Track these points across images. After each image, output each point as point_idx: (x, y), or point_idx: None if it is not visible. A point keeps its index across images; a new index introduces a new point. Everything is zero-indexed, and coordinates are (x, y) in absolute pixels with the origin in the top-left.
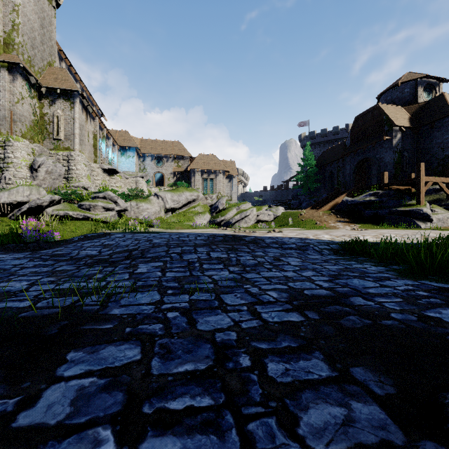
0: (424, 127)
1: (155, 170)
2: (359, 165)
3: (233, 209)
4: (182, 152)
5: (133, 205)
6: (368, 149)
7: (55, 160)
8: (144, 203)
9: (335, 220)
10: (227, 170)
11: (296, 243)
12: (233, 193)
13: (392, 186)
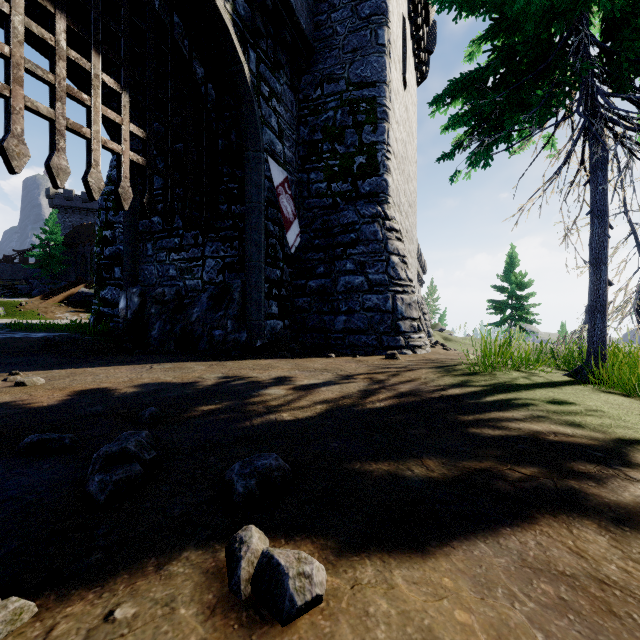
0: None
1: None
2: None
3: None
4: None
5: None
6: None
7: None
8: None
9: (65, 312)
10: None
11: None
12: None
13: None
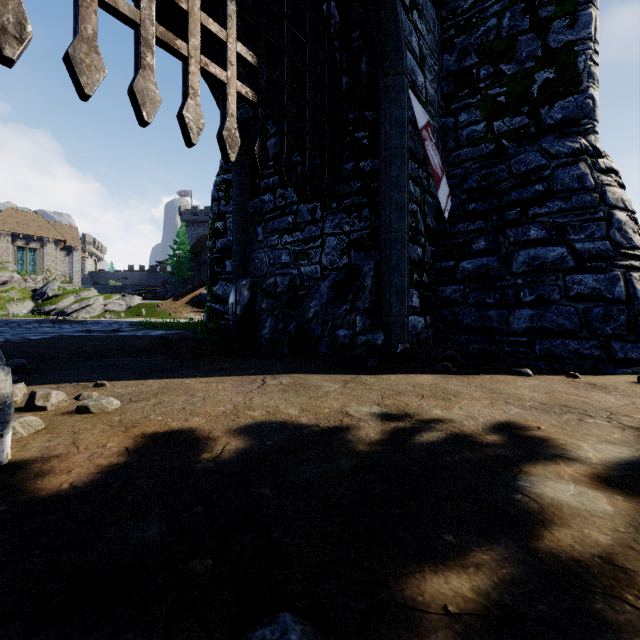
0: None
1: None
2: None
3: (71, 296)
4: None
5: None
6: None
7: None
8: None
9: (190, 312)
10: (63, 239)
11: (109, 322)
12: (74, 272)
13: None
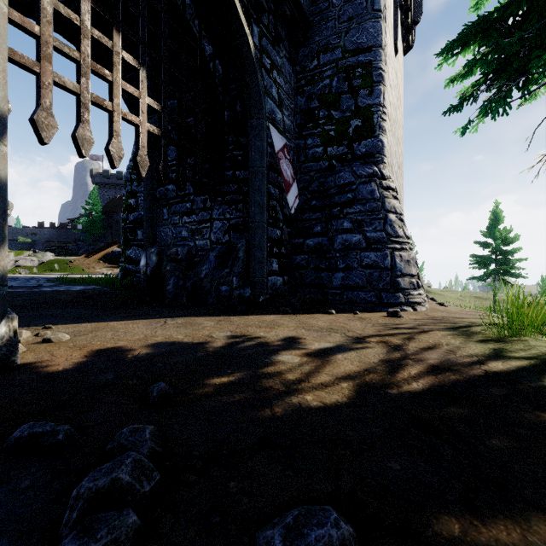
0: None
1: None
2: None
3: None
4: None
5: None
6: None
7: None
8: None
9: (103, 267)
10: None
11: (27, 278)
12: None
13: None
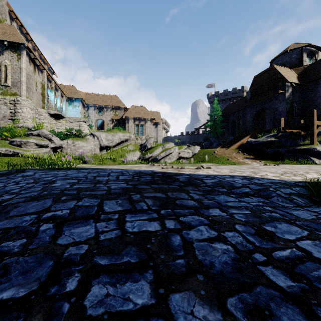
0: (309, 84)
1: (97, 117)
2: (257, 114)
3: (159, 147)
4: (118, 104)
5: (70, 143)
6: (265, 101)
7: (0, 103)
8: (80, 141)
9: (243, 157)
10: (154, 118)
11: (247, 184)
12: (158, 136)
13: (288, 129)
